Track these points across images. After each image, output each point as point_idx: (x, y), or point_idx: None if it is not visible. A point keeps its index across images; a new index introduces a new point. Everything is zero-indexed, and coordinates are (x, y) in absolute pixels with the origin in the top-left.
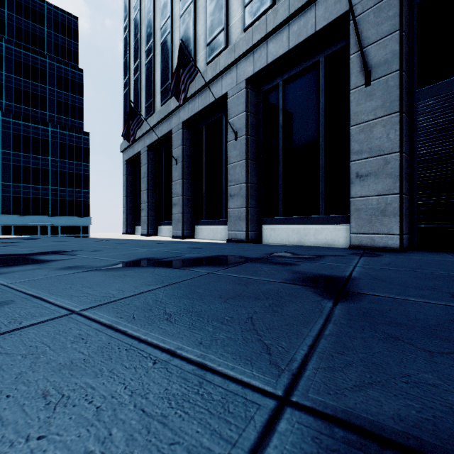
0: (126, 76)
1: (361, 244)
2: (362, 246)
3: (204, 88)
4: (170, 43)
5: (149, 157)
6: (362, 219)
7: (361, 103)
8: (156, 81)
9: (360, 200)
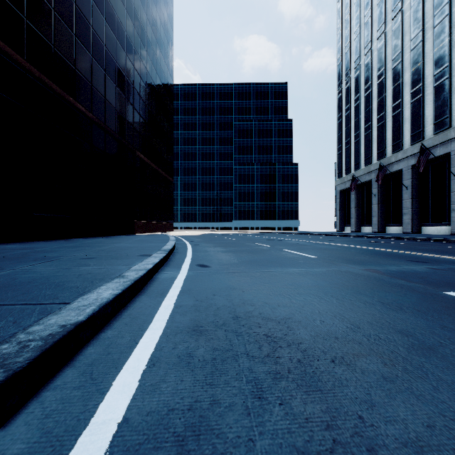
0: (339, 145)
1: (454, 233)
2: (454, 234)
3: (390, 164)
4: (370, 137)
5: (356, 191)
6: (454, 225)
7: (454, 185)
8: (361, 153)
9: (453, 218)
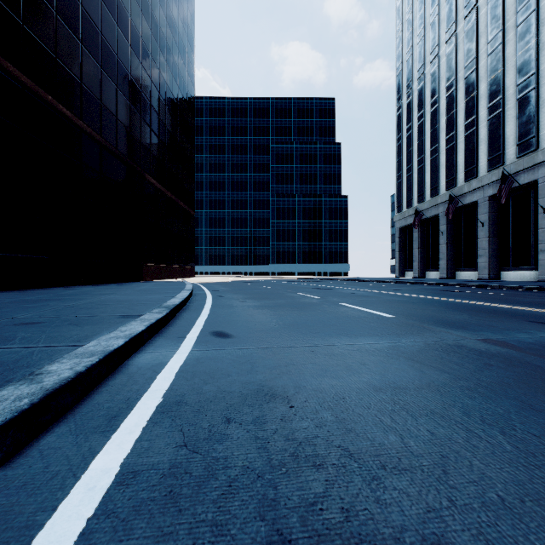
0: (399, 172)
1: (542, 279)
2: (542, 280)
3: (462, 195)
4: (437, 162)
5: (419, 228)
6: (542, 269)
7: (542, 220)
8: (426, 182)
9: (541, 261)
